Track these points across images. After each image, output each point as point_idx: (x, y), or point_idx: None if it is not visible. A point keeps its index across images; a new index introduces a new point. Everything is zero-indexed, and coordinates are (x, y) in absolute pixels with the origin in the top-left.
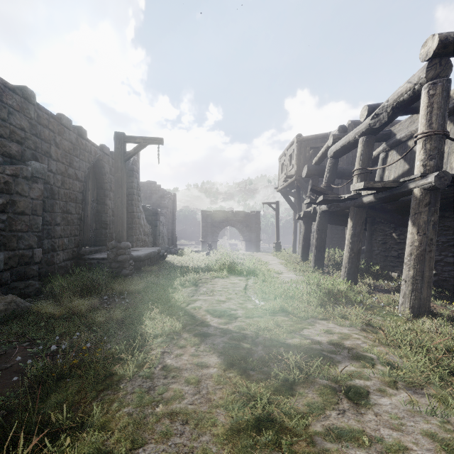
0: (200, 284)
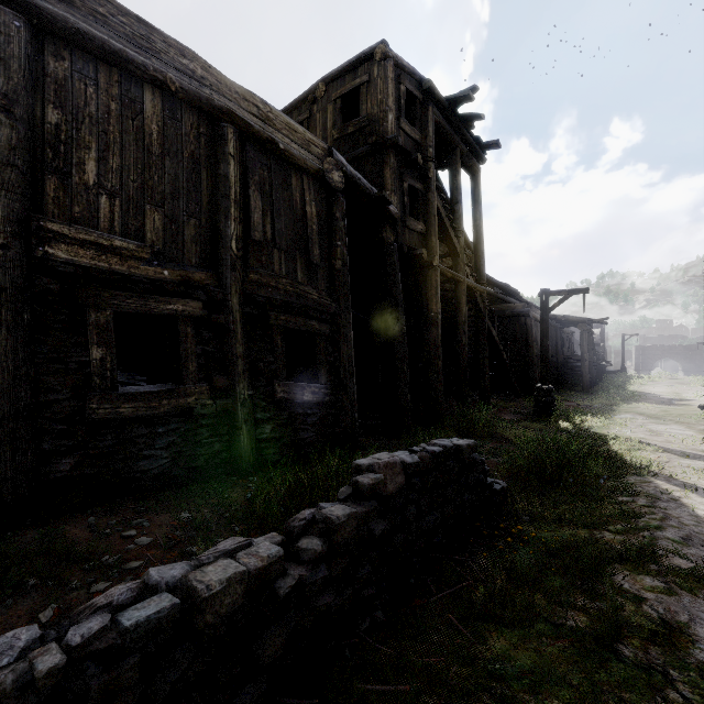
0: (656, 377)
